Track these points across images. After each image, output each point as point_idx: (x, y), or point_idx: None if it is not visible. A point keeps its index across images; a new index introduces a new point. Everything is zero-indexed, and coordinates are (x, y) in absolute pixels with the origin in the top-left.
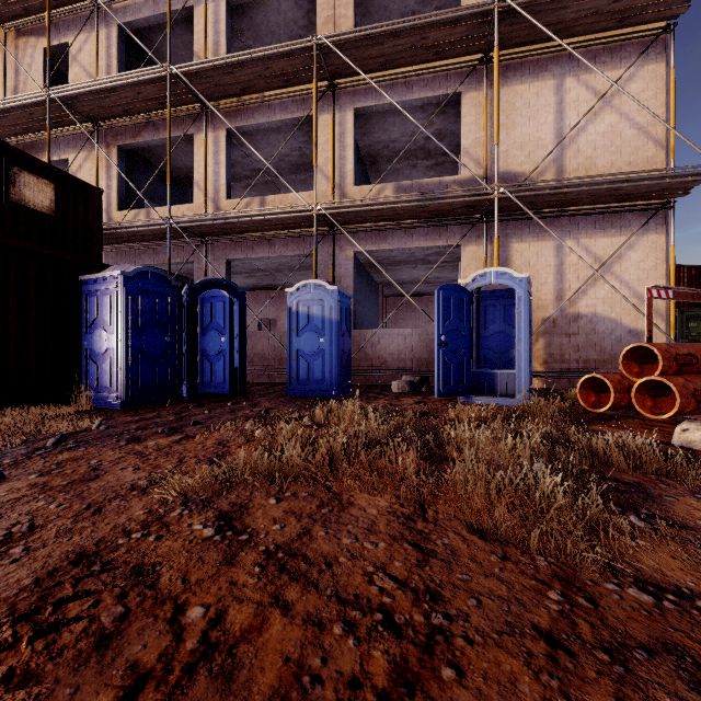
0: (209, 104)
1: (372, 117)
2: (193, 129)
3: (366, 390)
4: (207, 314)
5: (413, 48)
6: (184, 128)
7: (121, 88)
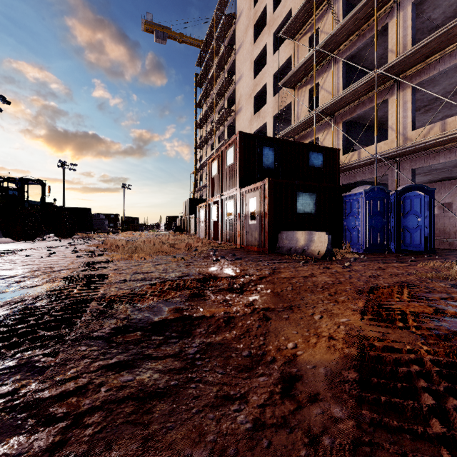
0: (403, 81)
1: None
2: (387, 96)
3: None
4: (407, 206)
5: None
6: (381, 98)
7: (347, 94)
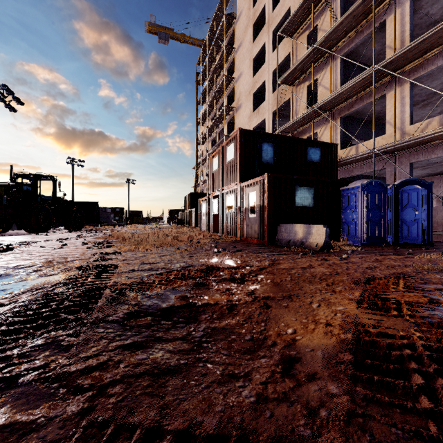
0: (400, 76)
1: None
2: (385, 91)
3: None
4: (405, 199)
5: None
6: (379, 93)
7: (345, 90)
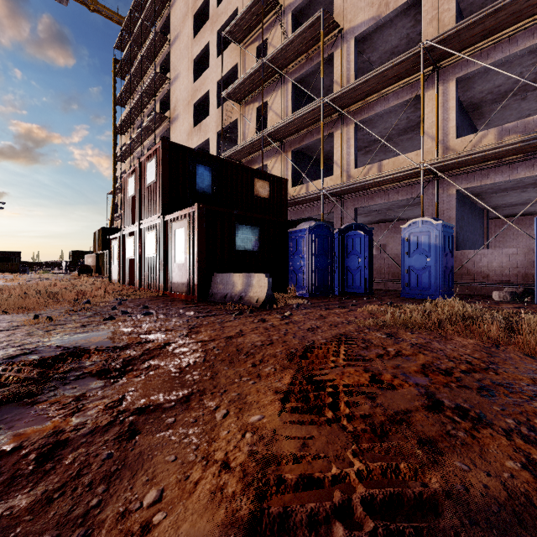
0: (346, 114)
1: (474, 76)
2: (333, 129)
3: (467, 297)
4: (350, 246)
5: (516, 12)
6: (328, 130)
7: (295, 119)
